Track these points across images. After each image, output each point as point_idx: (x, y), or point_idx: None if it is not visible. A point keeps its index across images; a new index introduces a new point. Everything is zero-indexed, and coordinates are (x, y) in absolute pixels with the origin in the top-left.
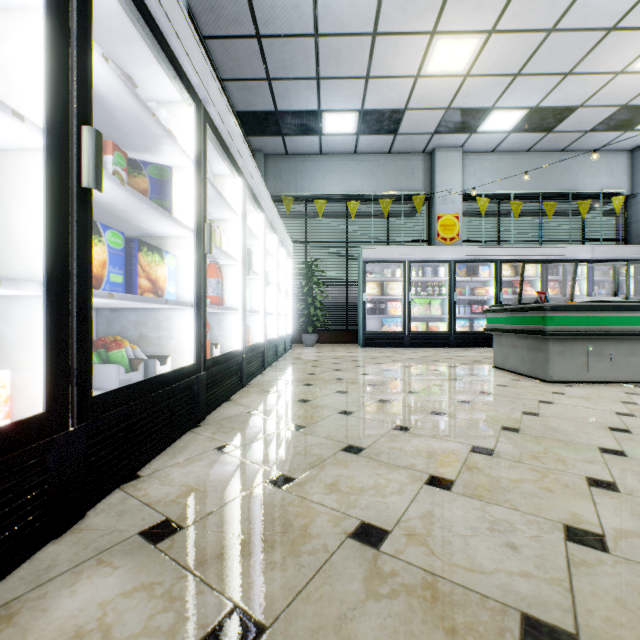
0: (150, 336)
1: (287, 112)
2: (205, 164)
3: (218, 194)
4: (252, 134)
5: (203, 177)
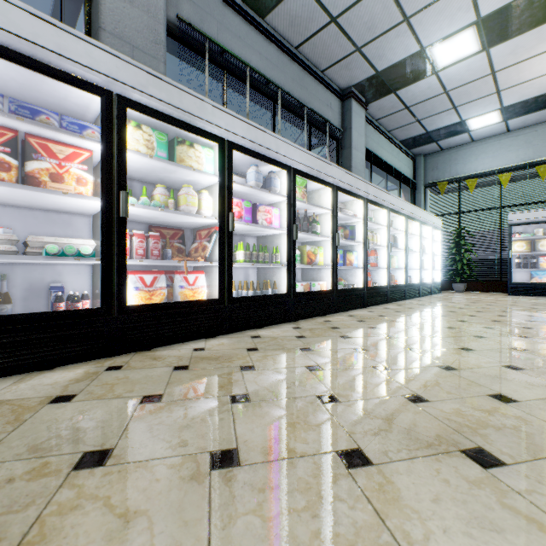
0: (349, 278)
1: (435, 130)
2: (367, 218)
3: (373, 223)
4: (412, 148)
5: (366, 223)
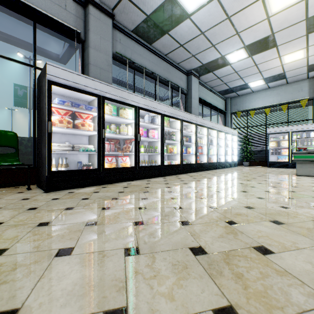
0: (189, 159)
1: (234, 87)
2: (196, 132)
3: (200, 134)
4: (224, 95)
5: (196, 135)
